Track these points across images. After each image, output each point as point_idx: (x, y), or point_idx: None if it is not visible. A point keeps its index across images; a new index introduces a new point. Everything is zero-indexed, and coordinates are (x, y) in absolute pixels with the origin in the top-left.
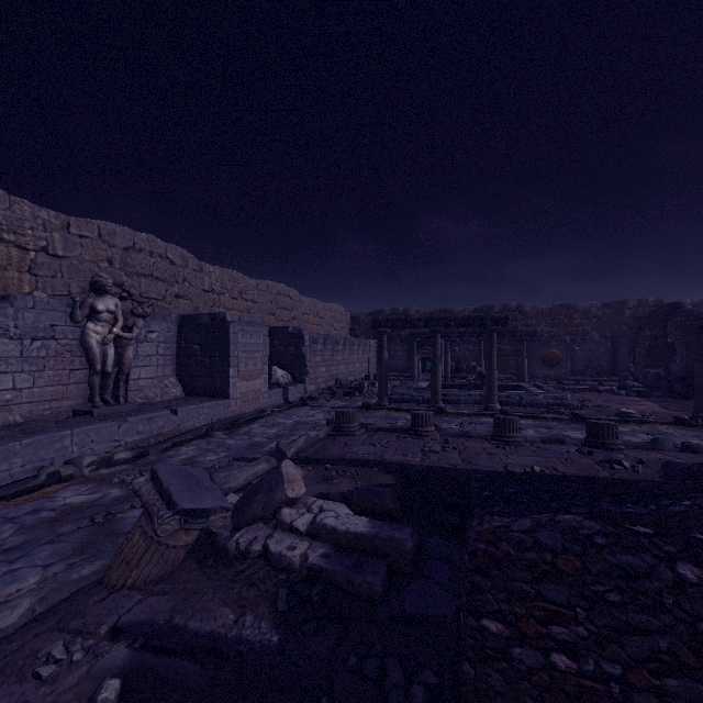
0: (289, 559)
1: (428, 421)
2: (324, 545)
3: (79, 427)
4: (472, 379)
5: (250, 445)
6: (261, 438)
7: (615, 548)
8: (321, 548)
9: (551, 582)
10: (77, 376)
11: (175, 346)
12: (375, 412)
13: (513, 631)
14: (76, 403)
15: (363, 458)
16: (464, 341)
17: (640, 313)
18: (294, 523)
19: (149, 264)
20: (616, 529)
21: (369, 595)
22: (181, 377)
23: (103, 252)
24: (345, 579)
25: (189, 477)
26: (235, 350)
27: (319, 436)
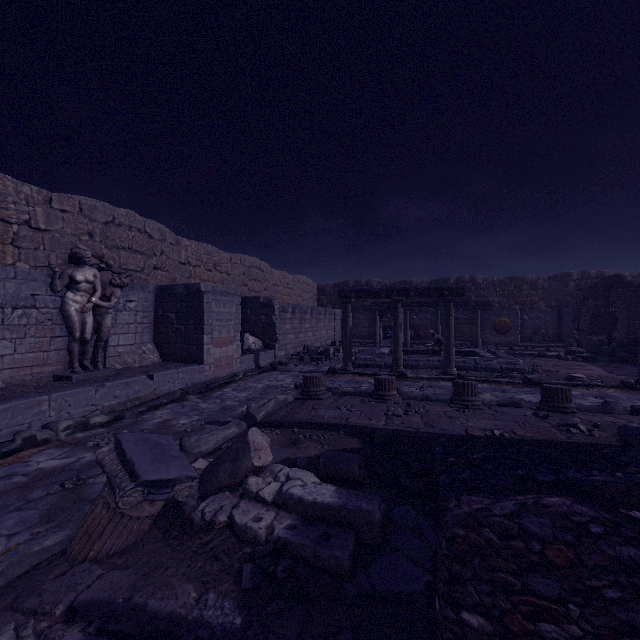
0: (254, 531)
1: (391, 385)
2: (291, 515)
3: (57, 392)
4: (430, 345)
5: (222, 408)
6: (233, 402)
7: (614, 539)
8: (287, 519)
9: (540, 575)
10: (58, 343)
11: (152, 315)
12: (340, 376)
13: (496, 626)
14: (56, 369)
15: (329, 422)
16: (421, 310)
17: (583, 285)
18: (261, 492)
19: (129, 237)
20: (612, 516)
21: (337, 571)
22: (158, 344)
23: (84, 225)
24: (312, 553)
25: (155, 445)
26: (209, 319)
27: (287, 400)
